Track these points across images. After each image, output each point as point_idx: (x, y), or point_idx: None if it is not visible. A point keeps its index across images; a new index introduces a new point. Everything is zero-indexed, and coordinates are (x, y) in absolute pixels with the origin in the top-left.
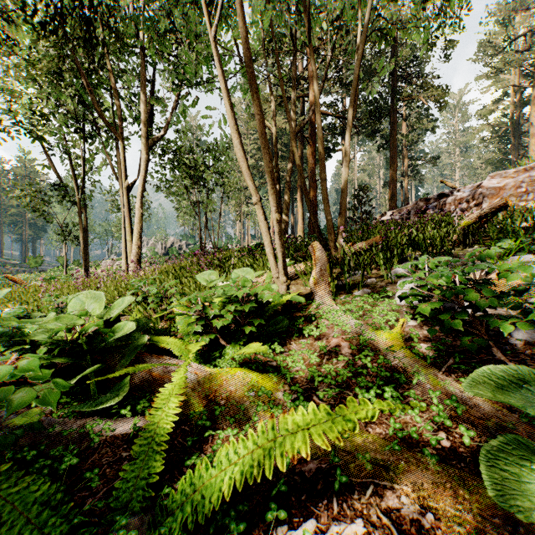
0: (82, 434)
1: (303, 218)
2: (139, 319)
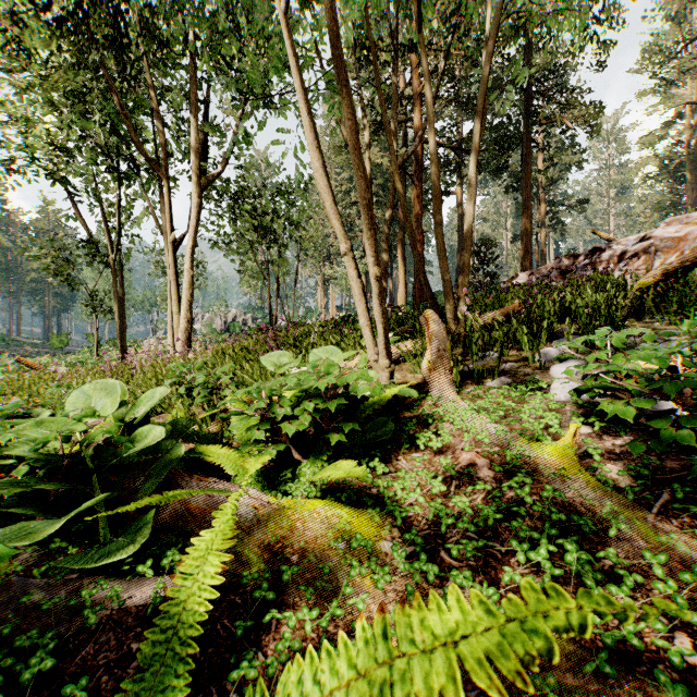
0: (74, 605)
1: (405, 283)
2: (177, 420)
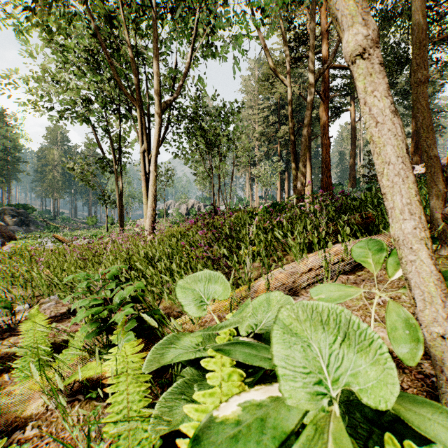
0: None
1: (311, 178)
2: None
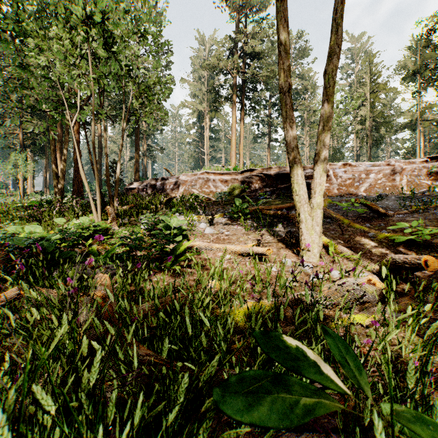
0: None
1: None
2: None
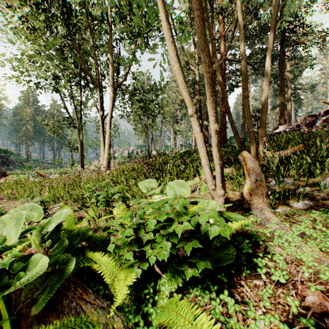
0: None
1: None
2: (80, 229)
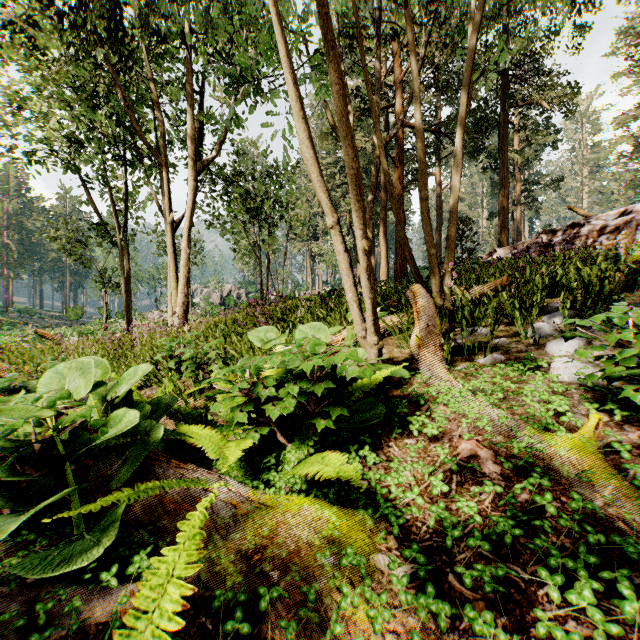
0: (26, 622)
1: (386, 259)
2: (161, 398)
